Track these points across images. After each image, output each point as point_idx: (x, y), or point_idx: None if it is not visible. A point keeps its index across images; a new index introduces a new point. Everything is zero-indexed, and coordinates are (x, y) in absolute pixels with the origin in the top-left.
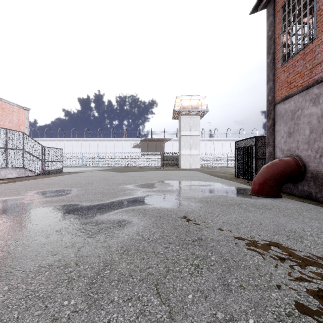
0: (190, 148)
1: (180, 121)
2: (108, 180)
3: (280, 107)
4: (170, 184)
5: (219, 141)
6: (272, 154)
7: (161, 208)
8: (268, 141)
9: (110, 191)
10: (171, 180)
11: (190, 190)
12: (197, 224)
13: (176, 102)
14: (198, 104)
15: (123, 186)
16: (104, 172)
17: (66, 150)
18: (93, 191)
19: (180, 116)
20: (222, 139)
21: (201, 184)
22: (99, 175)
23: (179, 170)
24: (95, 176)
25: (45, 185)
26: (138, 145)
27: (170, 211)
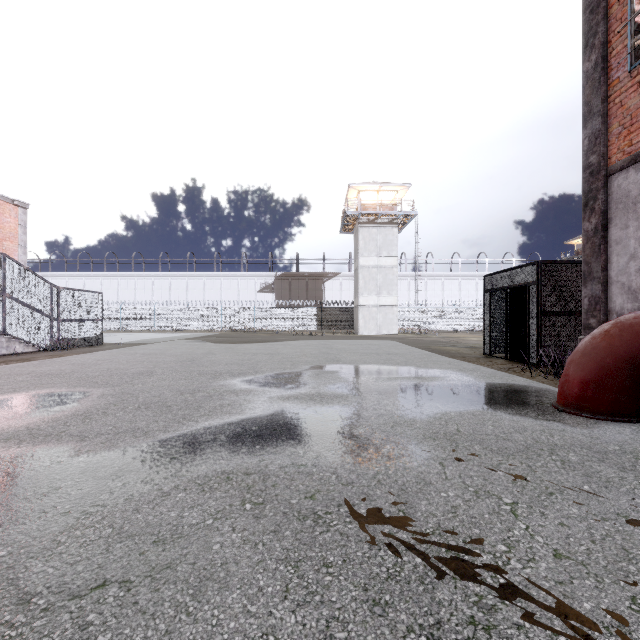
0: (377, 292)
1: (358, 236)
2: (194, 364)
3: (627, 179)
4: (339, 375)
5: (436, 278)
6: (601, 302)
7: (319, 469)
8: (588, 268)
9: (186, 396)
10: (342, 364)
11: (391, 394)
12: (460, 572)
13: (348, 197)
14: (394, 202)
15: (223, 383)
16: (193, 343)
17: (121, 297)
18: (141, 396)
19: (357, 227)
20: (442, 275)
21: (414, 377)
22: (178, 351)
23: (355, 338)
24: (167, 354)
25: (31, 379)
26: (269, 287)
27: (347, 483)
